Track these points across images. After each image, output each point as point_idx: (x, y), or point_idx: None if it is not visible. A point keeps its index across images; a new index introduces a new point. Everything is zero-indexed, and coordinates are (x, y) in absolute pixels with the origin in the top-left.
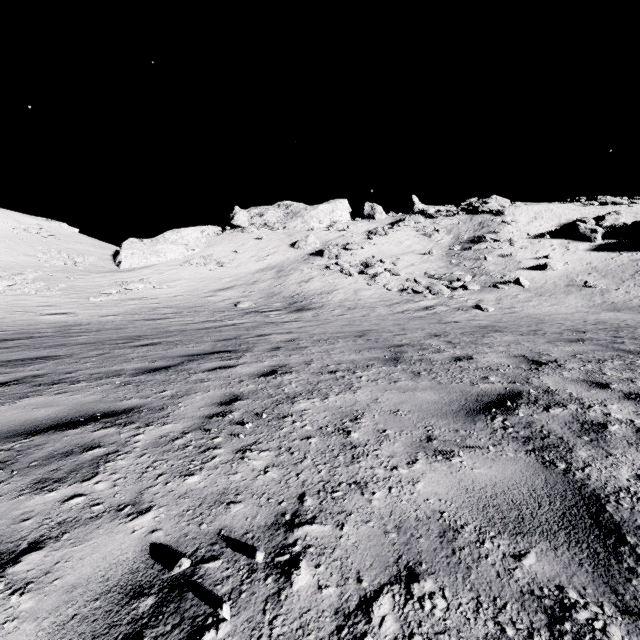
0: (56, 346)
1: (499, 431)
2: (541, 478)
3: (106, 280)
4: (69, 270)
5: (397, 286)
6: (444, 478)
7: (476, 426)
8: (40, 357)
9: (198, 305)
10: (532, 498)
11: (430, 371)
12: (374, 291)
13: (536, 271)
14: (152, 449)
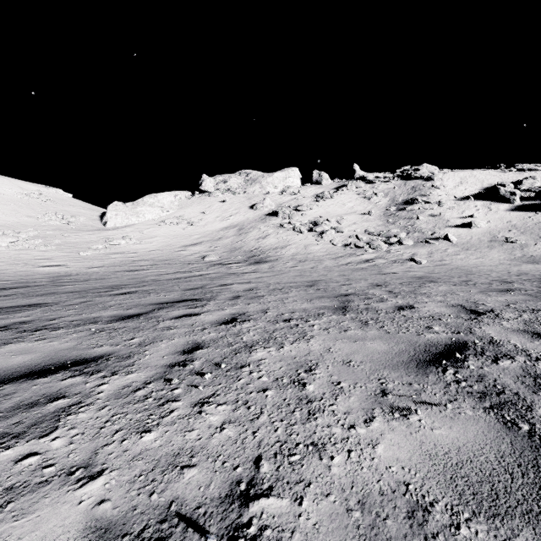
0: (47, 294)
1: (452, 385)
2: (506, 442)
3: (94, 237)
4: (63, 229)
5: (341, 242)
6: (404, 440)
7: (429, 379)
8: (31, 304)
9: (171, 258)
10: (502, 467)
11: (377, 320)
12: (321, 246)
13: (462, 228)
14: (113, 401)
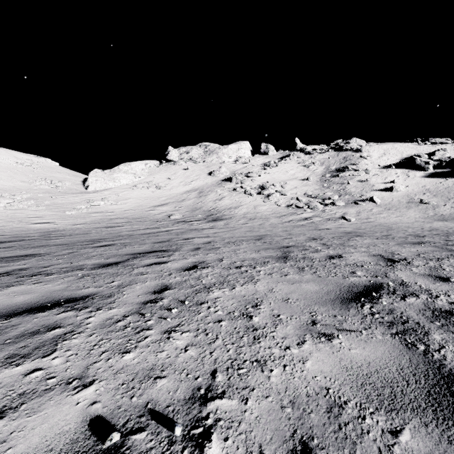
0: (39, 246)
1: (368, 317)
2: (406, 358)
3: (77, 199)
4: (52, 192)
5: (285, 203)
6: (327, 357)
7: (350, 312)
8: (27, 255)
9: (142, 216)
10: (401, 376)
11: (311, 267)
12: (268, 206)
13: (385, 192)
14: (99, 330)
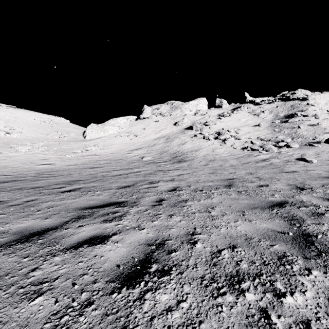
0: (15, 190)
1: None
2: None
3: (77, 145)
4: (60, 140)
5: (240, 146)
6: None
7: None
8: None
9: (121, 158)
10: None
11: None
12: (225, 149)
13: None
14: None
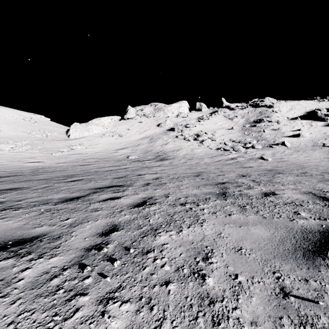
0: (25, 181)
1: None
2: None
3: (62, 144)
4: (43, 139)
5: (215, 146)
6: None
7: (322, 274)
8: (11, 188)
9: (108, 157)
10: None
11: (251, 205)
12: (202, 149)
13: (293, 138)
14: (28, 291)
